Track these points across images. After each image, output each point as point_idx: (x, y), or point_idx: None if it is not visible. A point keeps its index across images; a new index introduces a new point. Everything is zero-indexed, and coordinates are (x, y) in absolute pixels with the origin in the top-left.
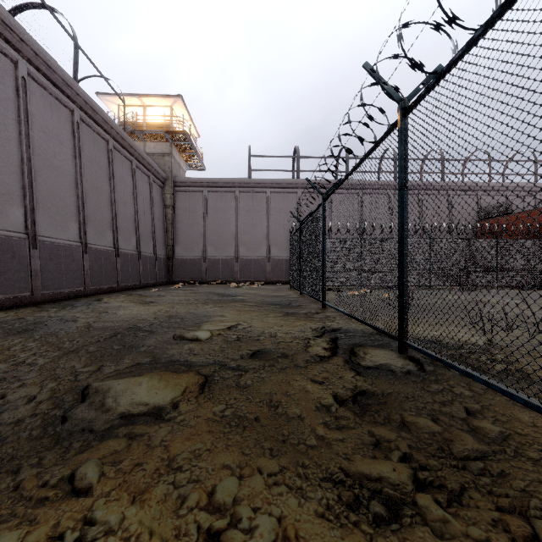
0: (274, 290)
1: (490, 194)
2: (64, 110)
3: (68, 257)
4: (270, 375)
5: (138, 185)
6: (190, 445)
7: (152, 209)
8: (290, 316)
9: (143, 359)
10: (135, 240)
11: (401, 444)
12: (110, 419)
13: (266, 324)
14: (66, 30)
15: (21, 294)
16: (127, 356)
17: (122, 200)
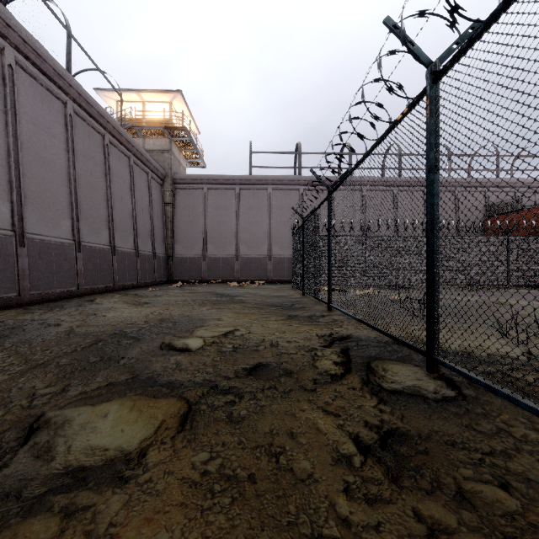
0: (276, 290)
1: (498, 190)
2: (56, 102)
3: (59, 256)
4: (270, 403)
5: (136, 182)
6: (150, 536)
7: (151, 207)
8: (293, 320)
9: (119, 376)
10: (132, 238)
11: (470, 538)
12: (50, 477)
13: (266, 330)
14: (58, 19)
15: (7, 294)
16: (102, 371)
17: (119, 197)
